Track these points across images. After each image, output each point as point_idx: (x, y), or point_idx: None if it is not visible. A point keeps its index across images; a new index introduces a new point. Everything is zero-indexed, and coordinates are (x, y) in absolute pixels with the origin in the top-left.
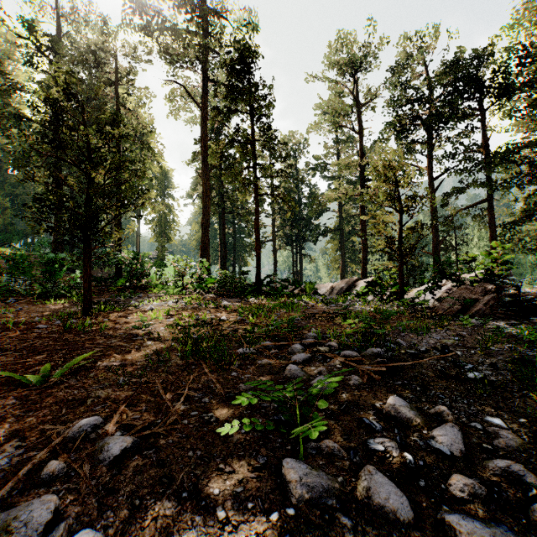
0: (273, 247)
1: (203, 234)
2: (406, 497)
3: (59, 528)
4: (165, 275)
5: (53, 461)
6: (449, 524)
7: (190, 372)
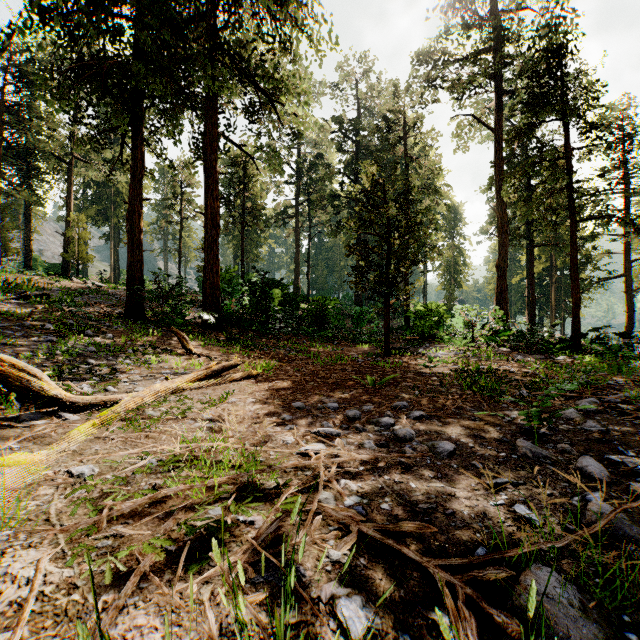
0: (625, 287)
1: (499, 278)
2: (608, 474)
3: (397, 427)
4: (453, 326)
5: (388, 411)
6: (627, 484)
7: (466, 398)
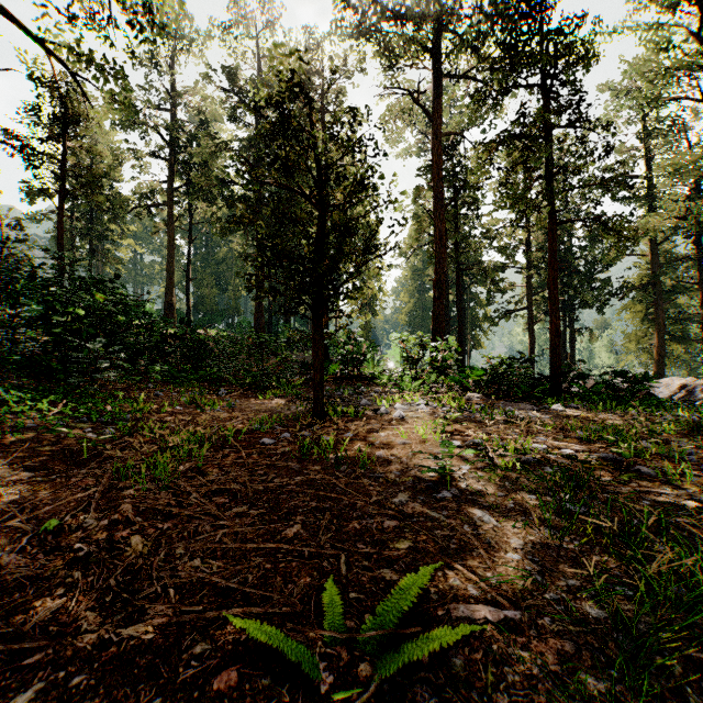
0: (529, 319)
1: (436, 301)
2: None
3: None
4: (385, 361)
5: None
6: None
7: None
